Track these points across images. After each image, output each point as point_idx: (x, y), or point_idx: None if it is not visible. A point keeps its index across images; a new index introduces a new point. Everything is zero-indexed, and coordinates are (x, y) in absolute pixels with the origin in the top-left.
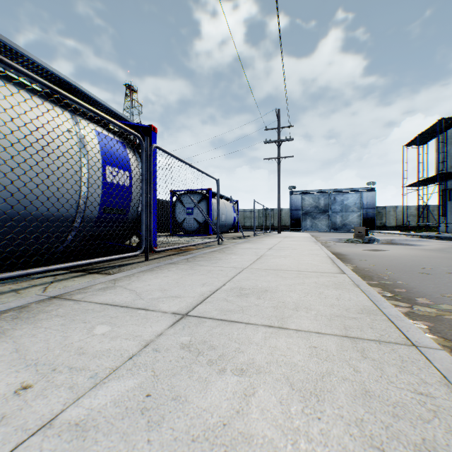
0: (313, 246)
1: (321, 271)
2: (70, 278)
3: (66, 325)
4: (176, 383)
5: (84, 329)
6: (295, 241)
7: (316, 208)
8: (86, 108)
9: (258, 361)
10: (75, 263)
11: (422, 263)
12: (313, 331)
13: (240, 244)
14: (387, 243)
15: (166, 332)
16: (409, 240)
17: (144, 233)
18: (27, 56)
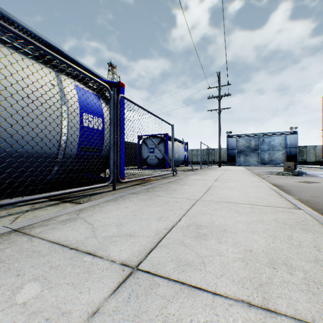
0: (253, 178)
1: (273, 205)
2: (45, 207)
3: None
4: None
5: (9, 289)
6: (235, 173)
7: (247, 148)
8: (59, 60)
9: None
10: (49, 193)
11: None
12: None
13: (190, 175)
14: (313, 175)
15: (104, 307)
16: None
17: (112, 167)
18: (16, 21)
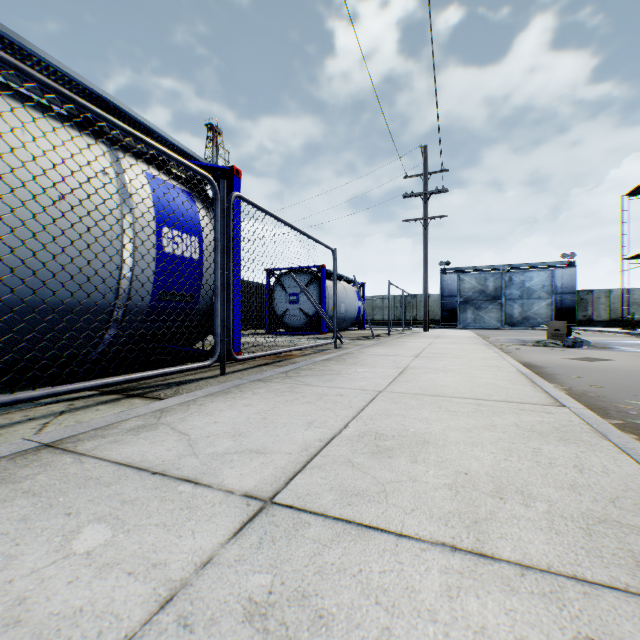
0: (487, 353)
1: (517, 400)
2: (94, 406)
3: (29, 519)
4: None
5: (57, 534)
6: (454, 343)
7: (481, 294)
8: (121, 129)
9: None
10: (102, 380)
11: None
12: (562, 572)
13: (369, 347)
14: (603, 347)
15: (220, 556)
16: (638, 342)
17: (218, 331)
18: (36, 54)
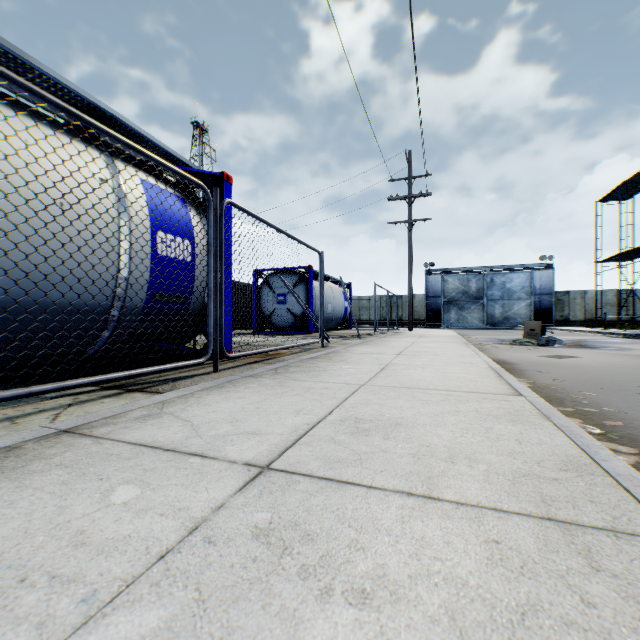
0: (464, 351)
1: (483, 391)
2: (98, 399)
3: (69, 483)
4: (237, 622)
5: (96, 492)
6: (435, 342)
7: (464, 294)
8: (122, 142)
9: (393, 573)
10: (106, 376)
11: (638, 378)
12: (486, 506)
13: (354, 346)
14: (574, 345)
15: (230, 503)
16: (607, 341)
17: (211, 331)
18: (39, 68)
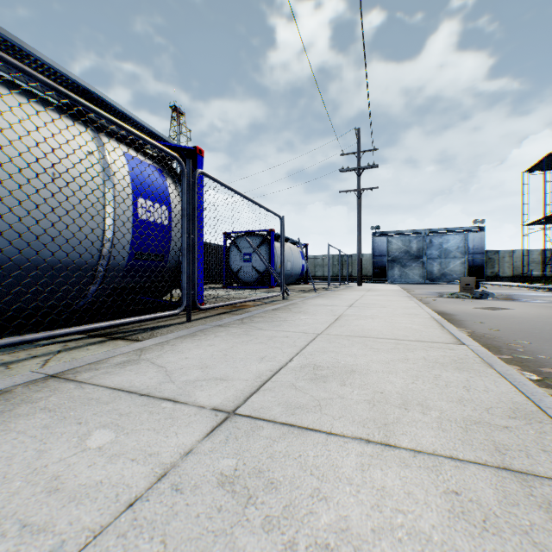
0: (408, 303)
1: (428, 340)
2: (85, 346)
3: (50, 427)
4: None
5: (74, 436)
6: (382, 295)
7: (406, 254)
8: (106, 119)
9: (356, 526)
10: (91, 325)
11: None
12: (442, 454)
13: (311, 299)
14: (505, 298)
15: (198, 448)
16: (534, 295)
17: (185, 285)
18: (34, 54)
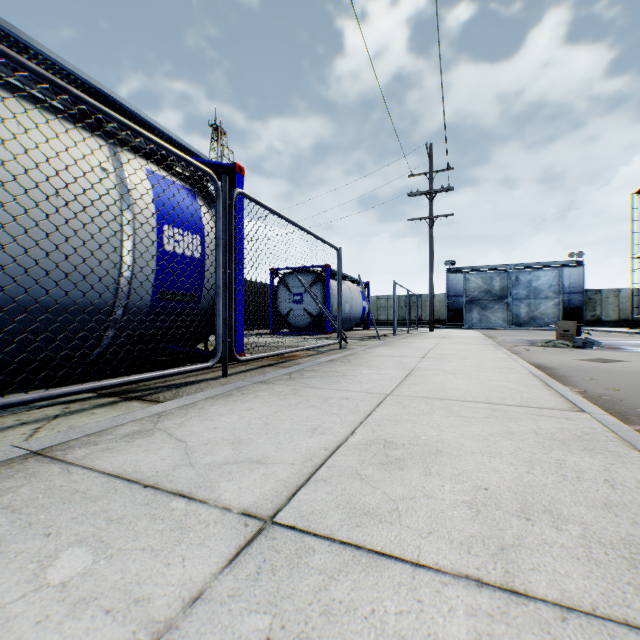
0: (495, 353)
1: (533, 405)
2: (90, 409)
3: (4, 541)
4: None
5: (32, 560)
6: (461, 343)
7: (486, 293)
8: (118, 122)
9: None
10: (99, 383)
11: None
12: (610, 616)
13: (374, 348)
14: (614, 348)
15: (212, 590)
16: None
17: (220, 332)
18: (33, 46)
